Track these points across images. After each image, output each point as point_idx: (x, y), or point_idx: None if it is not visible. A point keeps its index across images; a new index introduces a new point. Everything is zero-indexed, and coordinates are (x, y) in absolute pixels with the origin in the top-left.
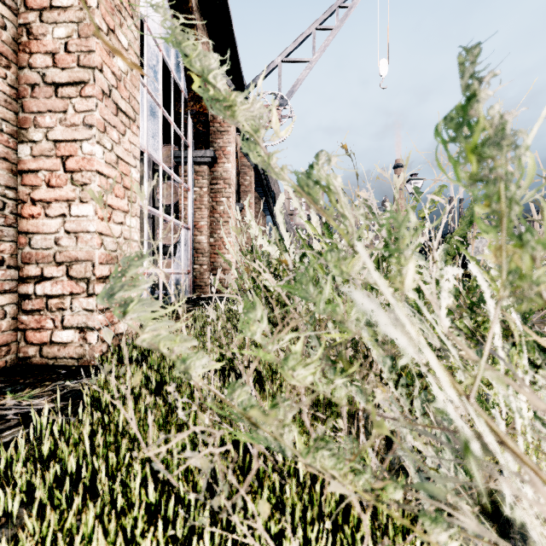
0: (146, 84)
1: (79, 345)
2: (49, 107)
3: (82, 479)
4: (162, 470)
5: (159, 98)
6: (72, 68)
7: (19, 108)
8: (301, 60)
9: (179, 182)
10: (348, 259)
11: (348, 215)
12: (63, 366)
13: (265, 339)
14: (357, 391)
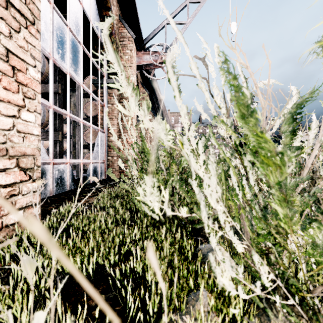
0: (68, 24)
1: None
2: None
3: None
4: None
5: (80, 37)
6: None
7: None
8: (180, 22)
9: (96, 99)
10: None
11: None
12: None
13: None
14: None
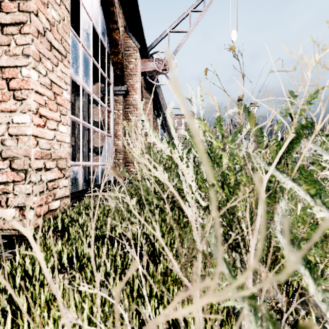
0: (81, 41)
1: (19, 219)
2: None
3: None
4: None
5: (90, 51)
6: (14, 12)
7: None
8: (182, 30)
9: (104, 106)
10: None
11: None
12: (6, 236)
13: None
14: None
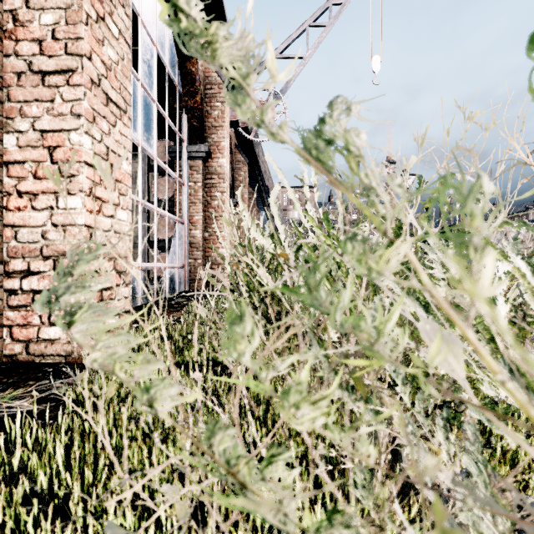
0: (140, 78)
1: (67, 341)
2: (35, 96)
3: (52, 500)
4: (120, 532)
5: (154, 93)
6: (60, 56)
7: (4, 97)
8: (295, 56)
9: (174, 176)
10: (379, 251)
11: (377, 187)
12: (50, 364)
13: (257, 363)
14: (366, 407)
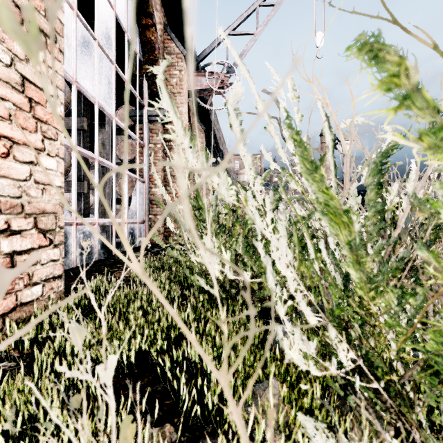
0: (96, 38)
1: None
2: None
3: None
4: None
5: (112, 55)
6: None
7: None
8: (246, 33)
9: (134, 137)
10: None
11: None
12: None
13: None
14: None
